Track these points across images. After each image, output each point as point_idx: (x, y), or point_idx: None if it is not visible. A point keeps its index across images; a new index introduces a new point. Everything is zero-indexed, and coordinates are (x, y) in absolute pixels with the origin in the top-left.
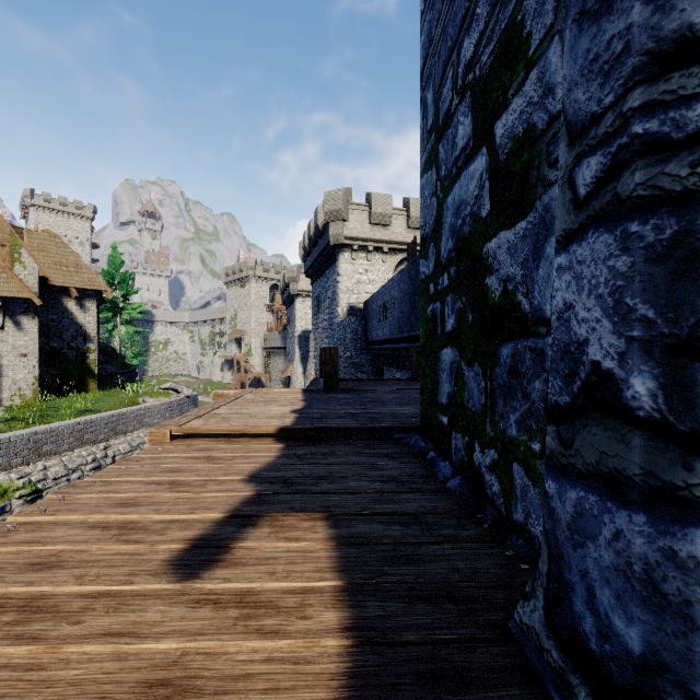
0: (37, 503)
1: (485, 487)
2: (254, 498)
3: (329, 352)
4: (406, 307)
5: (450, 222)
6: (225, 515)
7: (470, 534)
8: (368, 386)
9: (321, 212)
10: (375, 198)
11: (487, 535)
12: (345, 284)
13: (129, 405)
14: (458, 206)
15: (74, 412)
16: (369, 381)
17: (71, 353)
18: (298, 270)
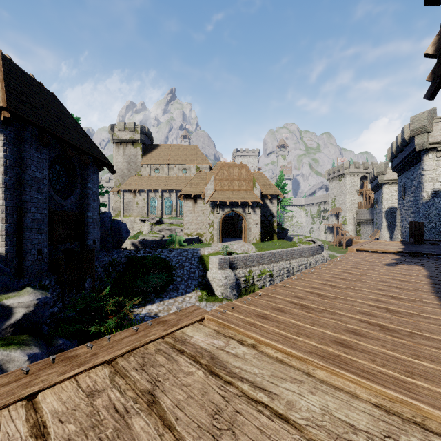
0: (339, 256)
1: None
2: (396, 262)
3: (418, 224)
4: None
5: None
6: (390, 263)
7: None
8: None
9: (406, 129)
10: None
11: None
12: (429, 176)
13: (293, 246)
14: None
15: (276, 247)
16: None
17: (267, 223)
18: (384, 166)
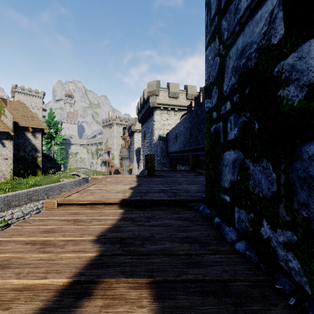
0: None
1: (277, 258)
2: (96, 259)
3: (150, 156)
4: (187, 135)
5: (232, 66)
6: (70, 280)
7: (279, 311)
8: (169, 174)
9: (145, 92)
10: (171, 85)
11: (295, 313)
12: (157, 125)
13: (55, 182)
14: (242, 50)
15: (29, 186)
16: (169, 171)
17: (29, 158)
18: (135, 120)
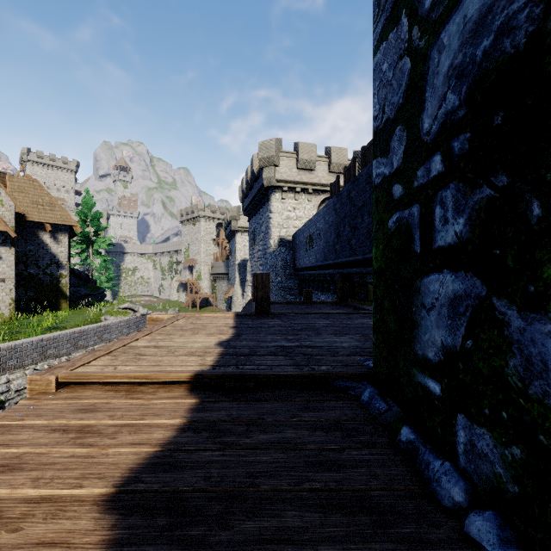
0: None
1: None
2: None
3: (261, 278)
4: (331, 237)
5: (449, 66)
6: None
7: None
8: (297, 309)
9: (256, 160)
10: (302, 147)
11: None
12: (276, 220)
13: (92, 322)
14: (481, 16)
15: (42, 329)
16: (298, 304)
17: (46, 278)
18: (237, 210)
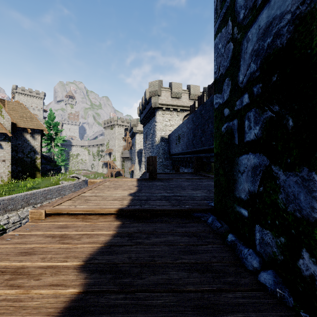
0: None
1: None
2: (78, 300)
3: (151, 159)
4: (190, 136)
5: (252, 49)
6: None
7: None
8: (172, 177)
9: (147, 92)
10: (174, 85)
11: None
12: (159, 126)
13: (54, 185)
14: (267, 27)
15: (26, 189)
16: (172, 174)
17: (28, 160)
18: (137, 121)
